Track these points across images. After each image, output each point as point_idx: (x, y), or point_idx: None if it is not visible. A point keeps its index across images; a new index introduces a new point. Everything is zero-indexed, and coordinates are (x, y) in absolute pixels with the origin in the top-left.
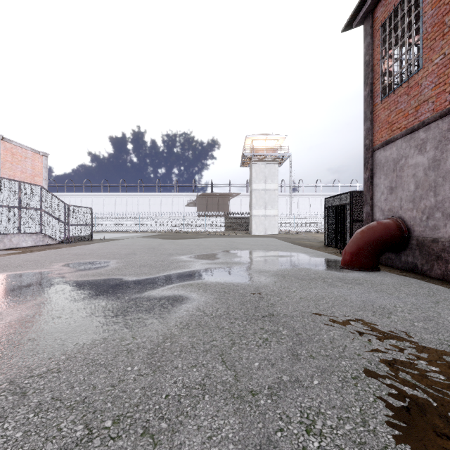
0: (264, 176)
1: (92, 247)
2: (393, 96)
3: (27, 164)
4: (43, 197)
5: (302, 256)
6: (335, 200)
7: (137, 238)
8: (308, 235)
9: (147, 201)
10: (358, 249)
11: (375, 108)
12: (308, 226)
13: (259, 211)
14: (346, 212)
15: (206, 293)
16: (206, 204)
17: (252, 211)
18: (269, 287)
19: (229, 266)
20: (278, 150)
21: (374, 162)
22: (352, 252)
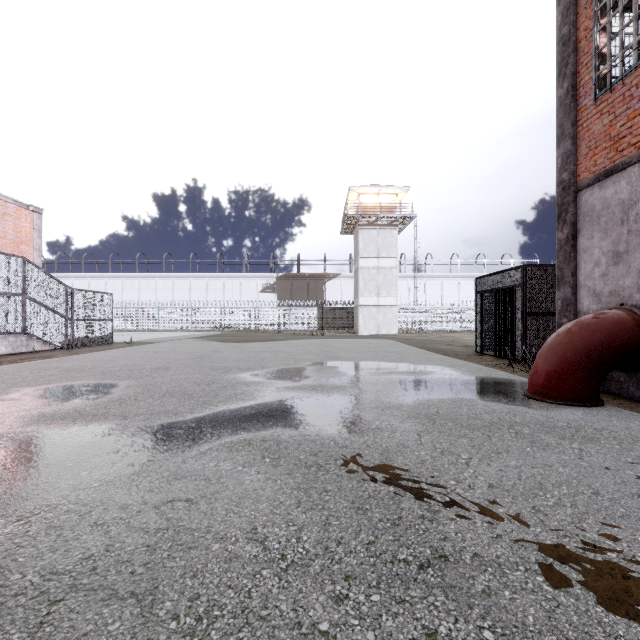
0: (375, 247)
1: (104, 355)
2: (621, 88)
3: (7, 225)
4: (28, 276)
5: (449, 374)
6: (495, 281)
7: (183, 341)
8: (441, 335)
9: (203, 285)
10: (563, 365)
11: (582, 116)
12: (440, 321)
13: (368, 300)
14: (516, 299)
15: (277, 470)
16: (290, 289)
17: (359, 300)
18: (411, 449)
19: (326, 394)
20: (396, 208)
21: (579, 209)
22: (552, 371)
